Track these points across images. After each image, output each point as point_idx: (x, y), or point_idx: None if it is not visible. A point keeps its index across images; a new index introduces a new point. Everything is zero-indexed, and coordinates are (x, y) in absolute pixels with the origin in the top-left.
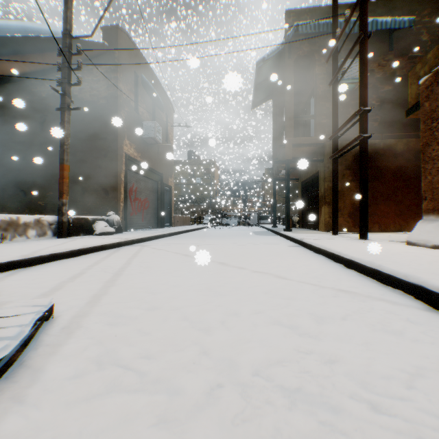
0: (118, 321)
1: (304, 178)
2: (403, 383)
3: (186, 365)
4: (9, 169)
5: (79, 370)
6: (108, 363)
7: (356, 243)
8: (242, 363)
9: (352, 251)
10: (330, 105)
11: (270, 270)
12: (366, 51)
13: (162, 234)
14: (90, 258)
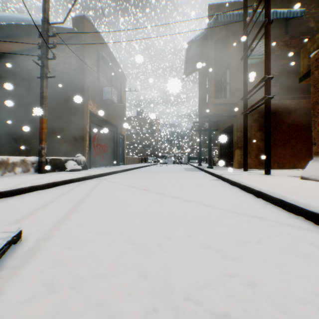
0: (74, 244)
1: (222, 129)
2: (318, 307)
3: (126, 289)
4: (4, 122)
5: (33, 293)
6: (59, 285)
7: (262, 177)
8: (175, 286)
9: (260, 184)
10: (242, 75)
11: (197, 199)
12: (269, 33)
13: (116, 170)
14: (61, 189)
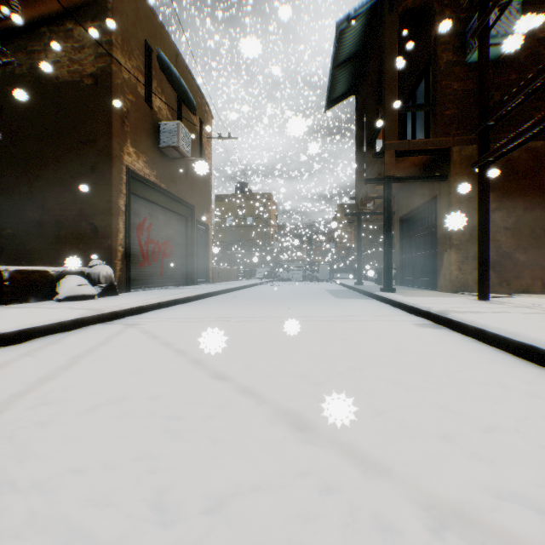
0: None
1: (405, 210)
2: None
3: None
4: None
5: None
6: None
7: None
8: None
9: None
10: (460, 87)
11: (502, 494)
12: None
13: (183, 297)
14: None
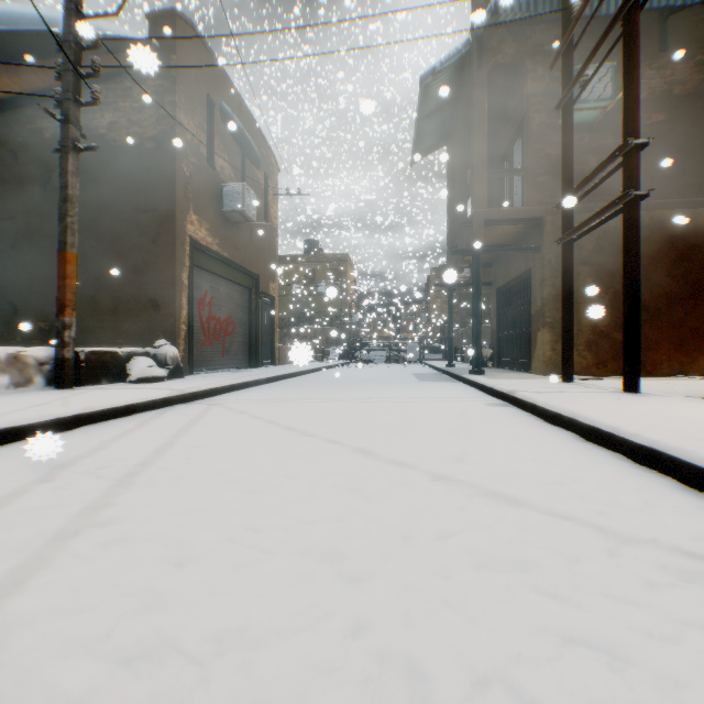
0: None
1: (502, 281)
2: None
3: None
4: None
5: None
6: None
7: (626, 401)
8: None
9: (641, 425)
10: (554, 151)
11: (471, 473)
12: (637, 33)
13: (253, 379)
14: (94, 434)
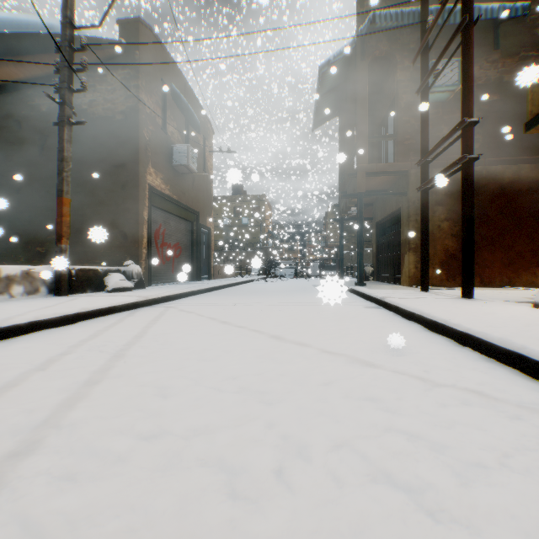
0: (83, 467)
1: (380, 216)
2: None
3: None
4: None
5: None
6: None
7: (460, 304)
8: None
9: (464, 319)
10: (416, 122)
11: (347, 349)
12: (471, 42)
13: (196, 289)
14: (90, 326)
